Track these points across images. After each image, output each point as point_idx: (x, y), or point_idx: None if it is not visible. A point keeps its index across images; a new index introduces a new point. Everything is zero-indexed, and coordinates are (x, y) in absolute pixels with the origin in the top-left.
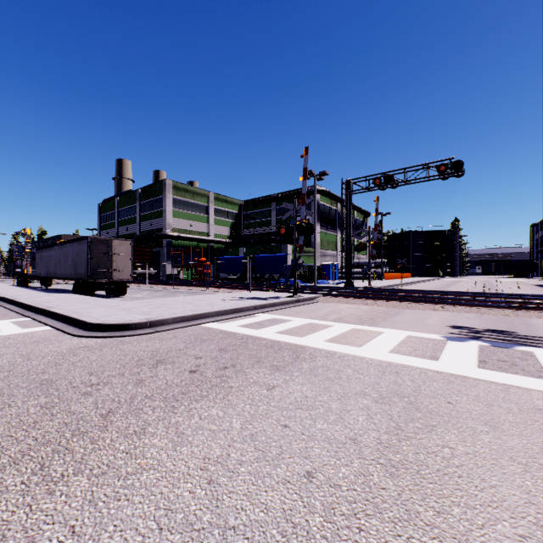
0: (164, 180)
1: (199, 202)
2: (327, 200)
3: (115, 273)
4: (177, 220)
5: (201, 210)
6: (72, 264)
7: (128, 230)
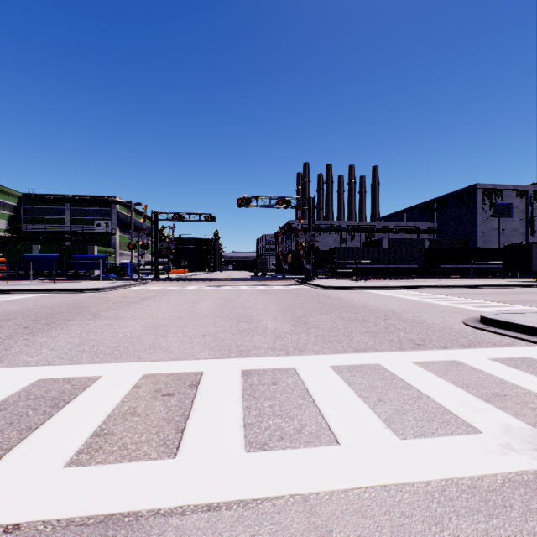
0: None
1: None
2: (125, 209)
3: None
4: None
5: None
6: None
7: None
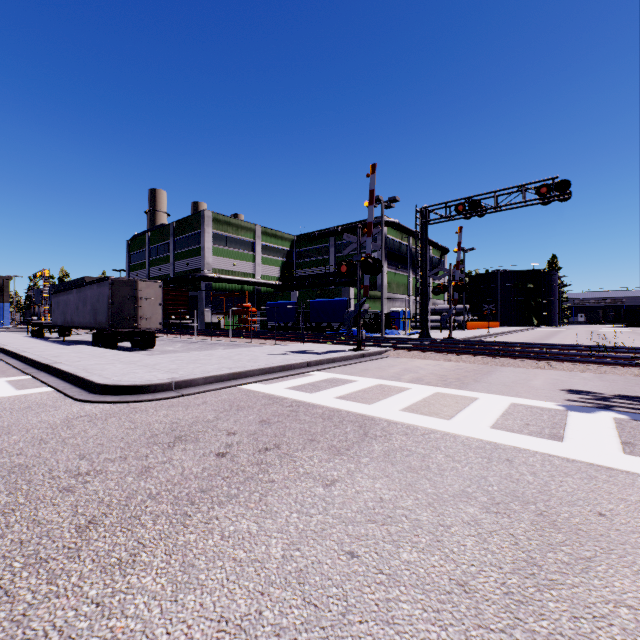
0: (202, 211)
1: (244, 237)
2: (397, 234)
3: (142, 321)
4: (218, 258)
5: (246, 247)
6: (91, 310)
7: (161, 271)
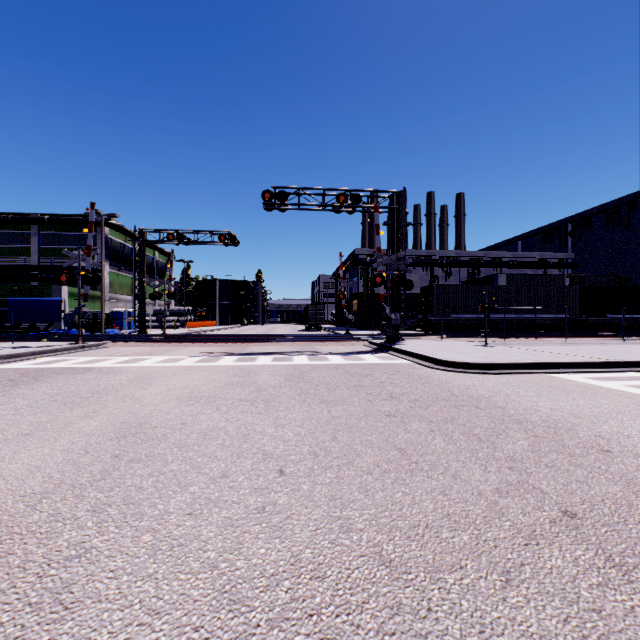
0: None
1: None
2: (121, 236)
3: None
4: None
5: None
6: None
7: None
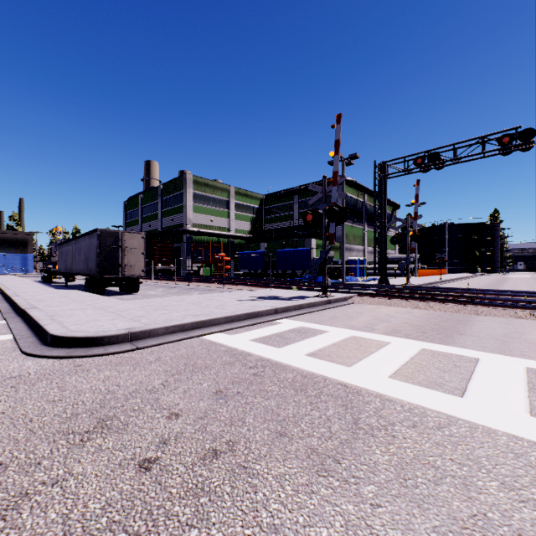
0: (184, 174)
1: (220, 196)
2: (354, 191)
3: (126, 268)
4: (197, 215)
5: (221, 205)
6: (84, 259)
7: (151, 226)
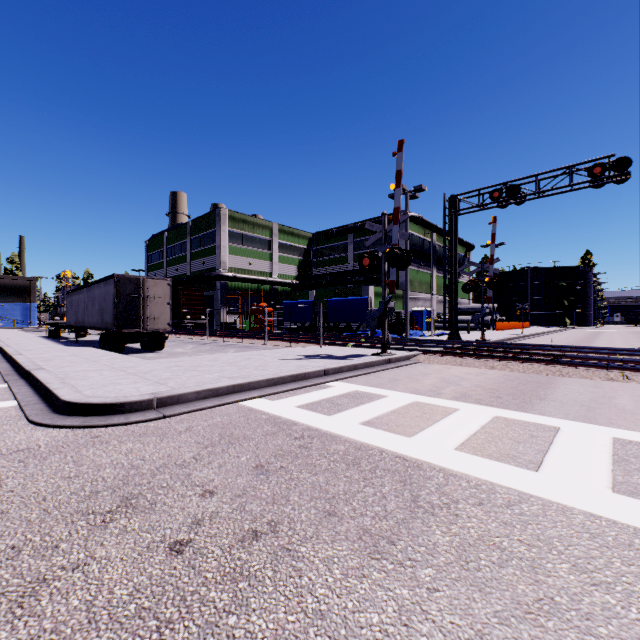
0: (218, 209)
1: (260, 235)
2: (419, 229)
3: (149, 321)
4: (234, 257)
5: (262, 245)
6: (99, 310)
7: (178, 270)
